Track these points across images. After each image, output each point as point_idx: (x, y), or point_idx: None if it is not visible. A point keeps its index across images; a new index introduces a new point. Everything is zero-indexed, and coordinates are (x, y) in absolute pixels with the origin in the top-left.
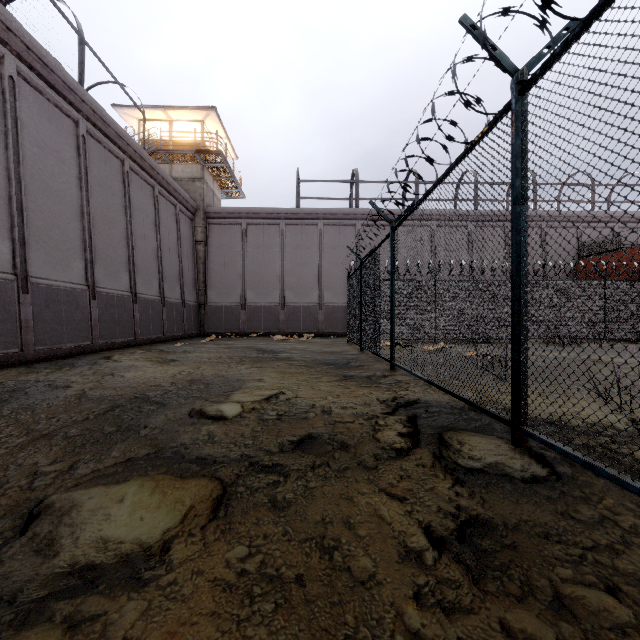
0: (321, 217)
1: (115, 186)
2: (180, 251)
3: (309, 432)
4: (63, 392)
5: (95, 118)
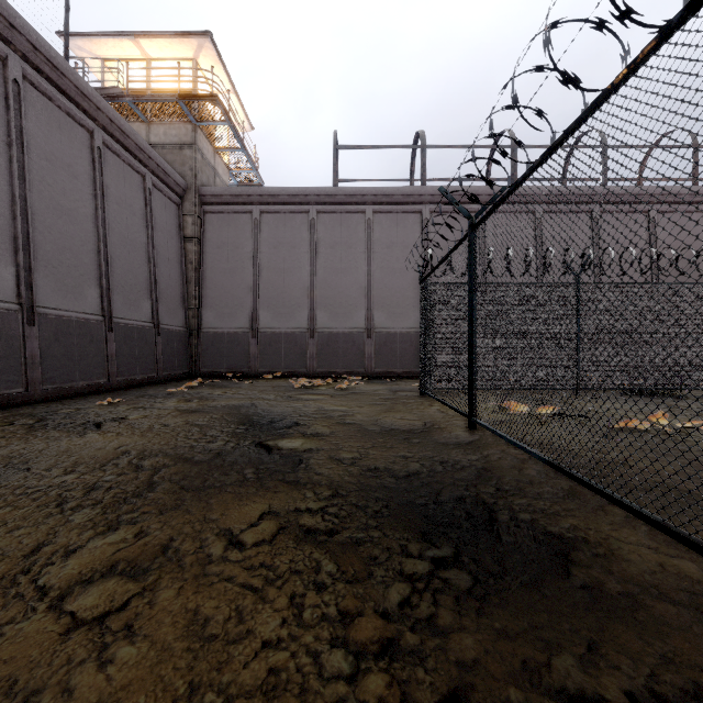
0: (370, 200)
1: None
2: (152, 247)
3: None
4: None
5: None
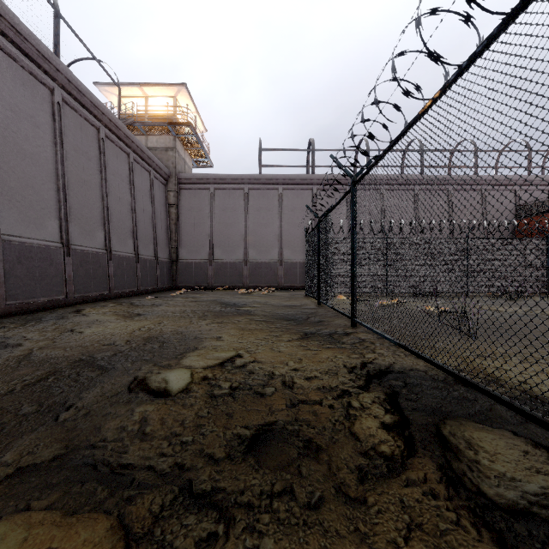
0: (281, 182)
1: (91, 152)
2: (154, 213)
3: (266, 421)
4: (8, 353)
5: (70, 87)
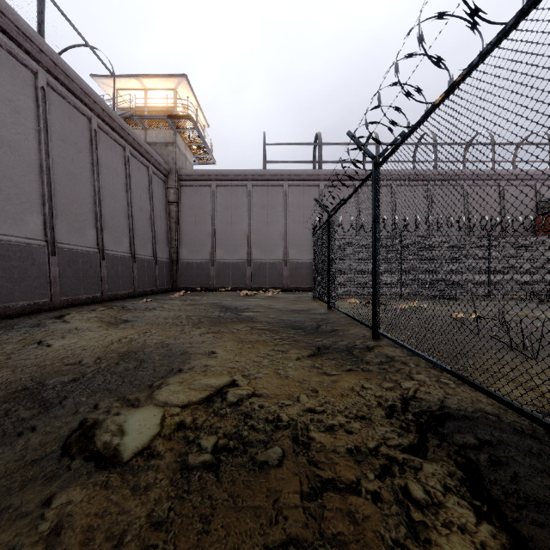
0: (286, 178)
1: (81, 143)
2: (152, 210)
3: (268, 542)
4: None
5: (56, 71)
